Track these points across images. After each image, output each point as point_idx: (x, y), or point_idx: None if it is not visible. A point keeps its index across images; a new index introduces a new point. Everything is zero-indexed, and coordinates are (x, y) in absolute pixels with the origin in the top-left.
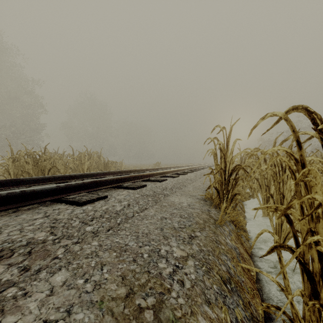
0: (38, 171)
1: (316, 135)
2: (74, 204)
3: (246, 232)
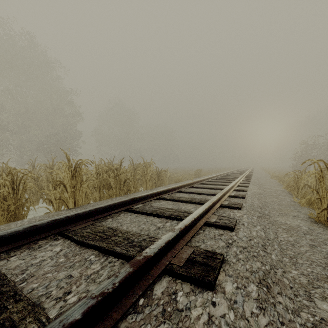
0: (116, 184)
1: None
2: (227, 229)
3: None
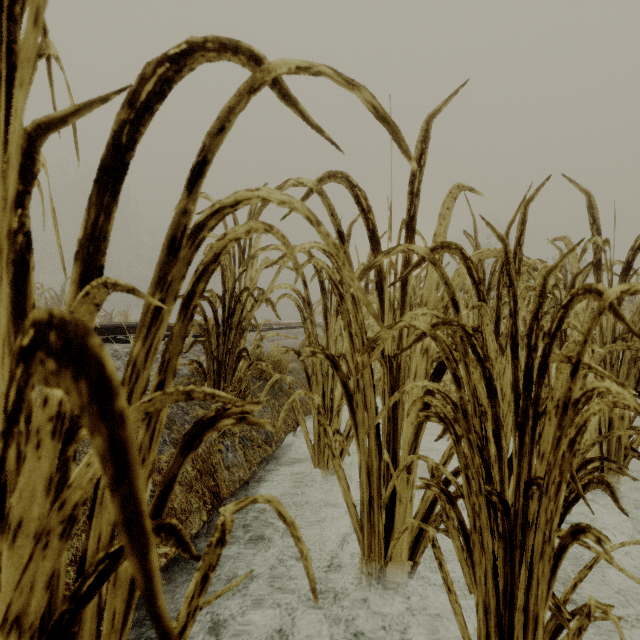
0: None
1: (317, 187)
2: None
3: (270, 446)
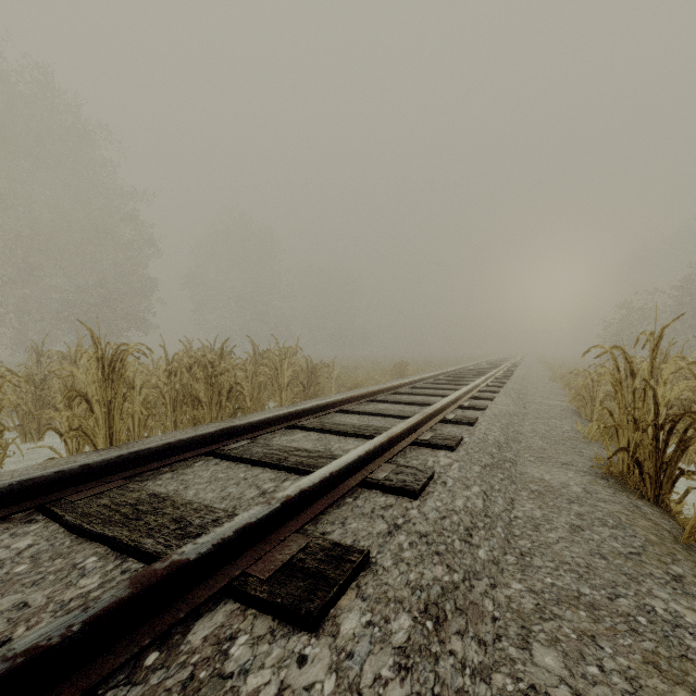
0: (212, 395)
1: None
2: (404, 495)
3: None
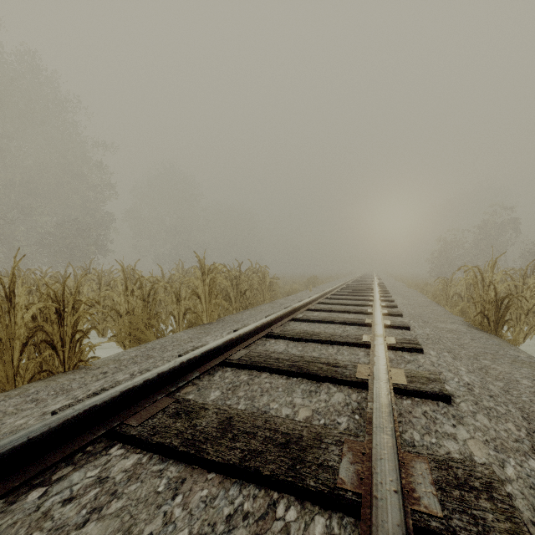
0: (236, 295)
1: None
2: (404, 329)
3: None
